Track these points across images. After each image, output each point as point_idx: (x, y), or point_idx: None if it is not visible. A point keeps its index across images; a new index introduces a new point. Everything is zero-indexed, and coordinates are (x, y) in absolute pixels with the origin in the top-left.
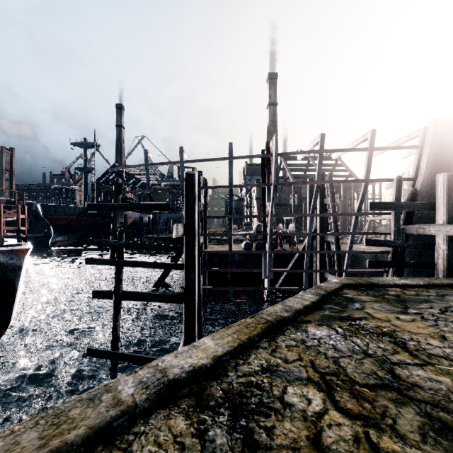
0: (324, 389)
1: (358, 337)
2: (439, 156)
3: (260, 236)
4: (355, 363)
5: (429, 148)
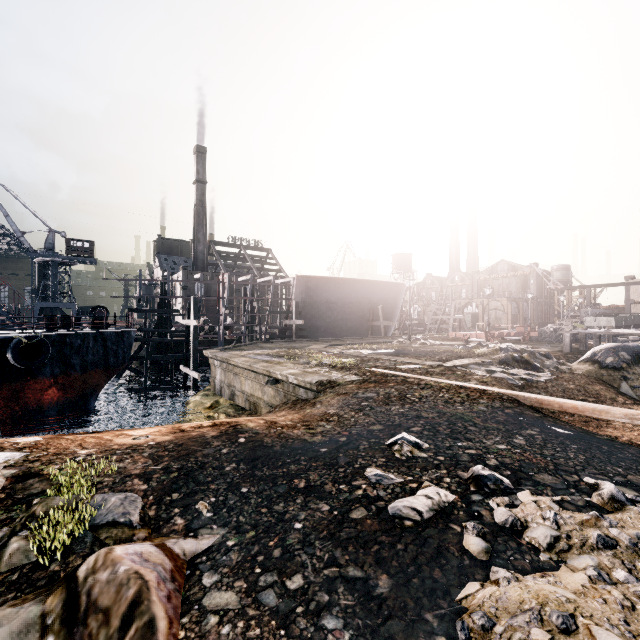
0: (250, 348)
1: (258, 346)
2: (299, 290)
3: (206, 328)
4: (256, 347)
5: (295, 287)
